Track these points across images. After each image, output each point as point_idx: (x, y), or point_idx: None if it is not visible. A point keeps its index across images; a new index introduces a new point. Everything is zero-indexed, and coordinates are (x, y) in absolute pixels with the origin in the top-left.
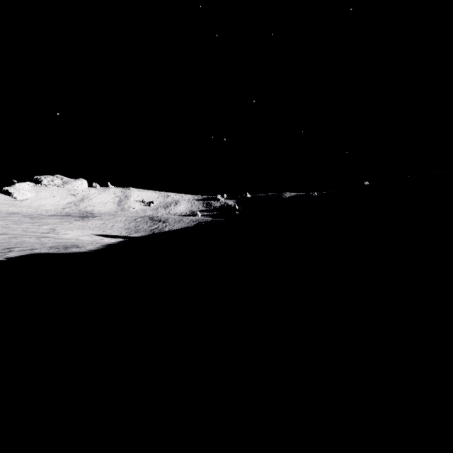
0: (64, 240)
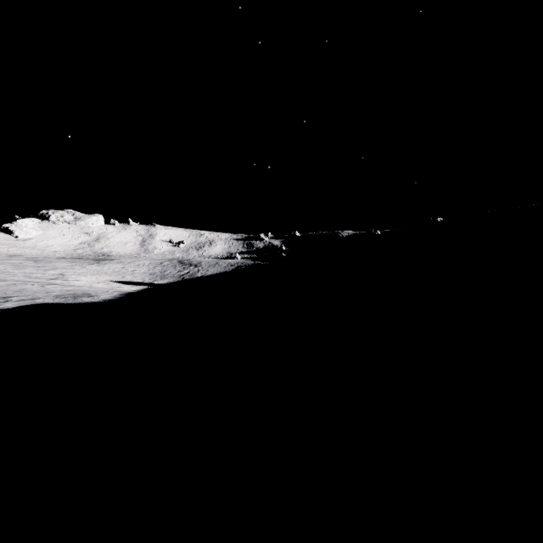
0: (74, 287)
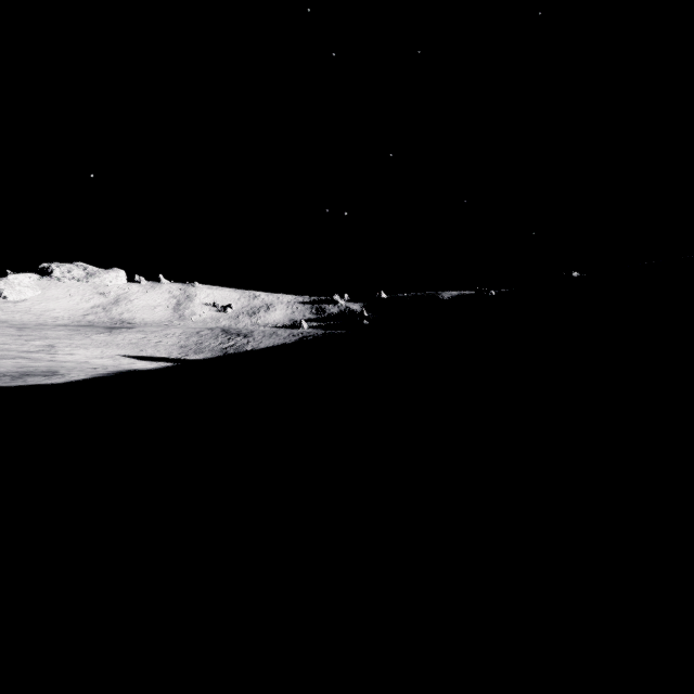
0: (50, 363)
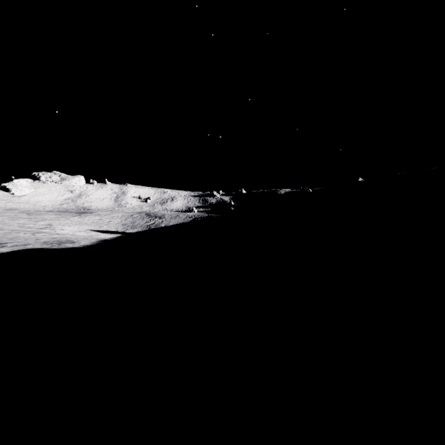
0: (59, 235)
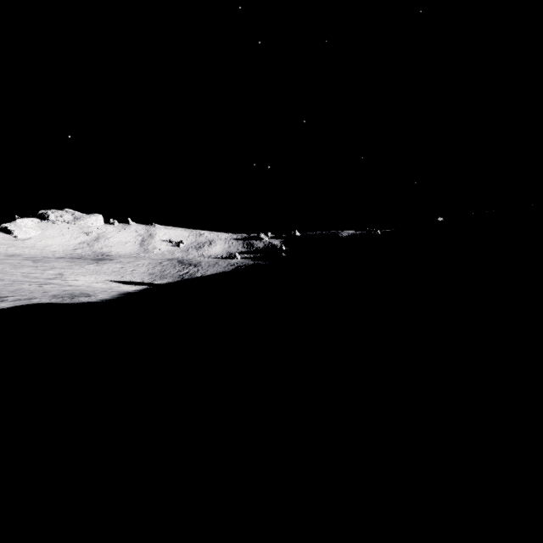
0: (72, 287)
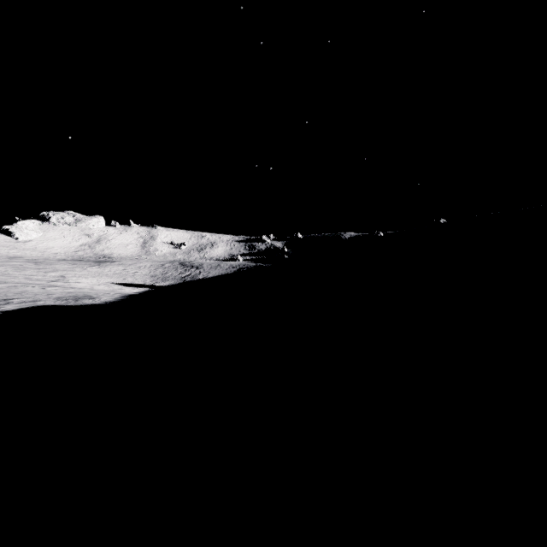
0: (75, 289)
